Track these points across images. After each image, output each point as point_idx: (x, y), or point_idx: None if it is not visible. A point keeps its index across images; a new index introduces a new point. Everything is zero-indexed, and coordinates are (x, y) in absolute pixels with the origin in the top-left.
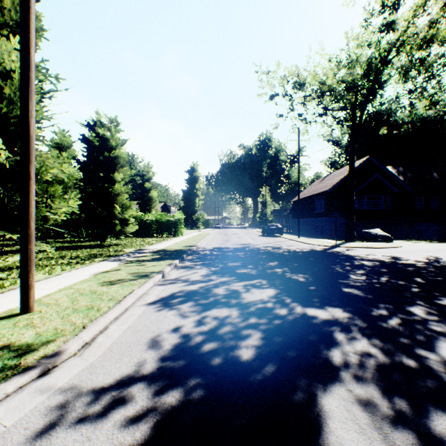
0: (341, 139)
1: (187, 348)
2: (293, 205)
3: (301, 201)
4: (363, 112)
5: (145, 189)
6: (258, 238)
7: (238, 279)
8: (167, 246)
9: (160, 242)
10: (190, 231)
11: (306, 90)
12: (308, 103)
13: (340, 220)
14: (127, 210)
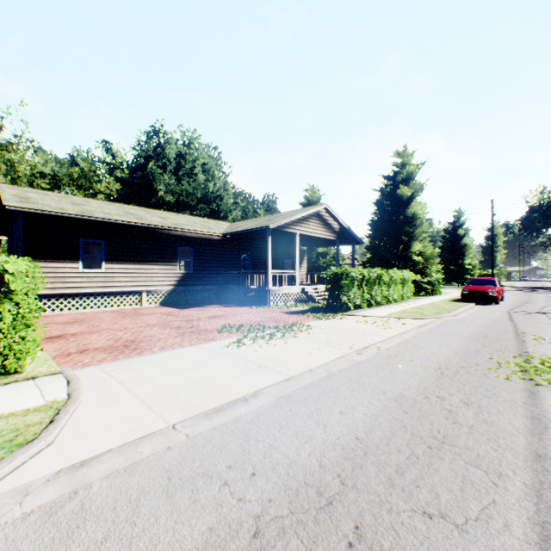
0: None
1: (522, 290)
2: None
3: None
4: None
5: None
6: None
7: (533, 289)
8: None
9: None
10: None
11: None
12: None
13: None
14: None
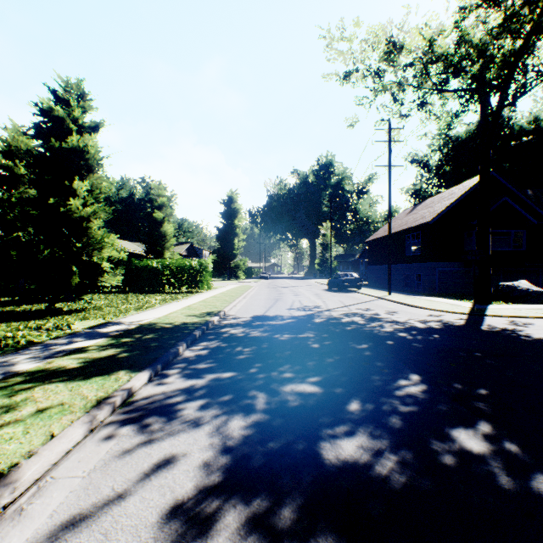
0: (431, 159)
1: None
2: (368, 246)
3: (381, 241)
4: (509, 83)
5: (156, 220)
6: (325, 295)
7: None
8: (167, 314)
9: (162, 305)
10: (226, 282)
11: (397, 69)
12: (398, 92)
13: (447, 267)
14: (101, 247)
